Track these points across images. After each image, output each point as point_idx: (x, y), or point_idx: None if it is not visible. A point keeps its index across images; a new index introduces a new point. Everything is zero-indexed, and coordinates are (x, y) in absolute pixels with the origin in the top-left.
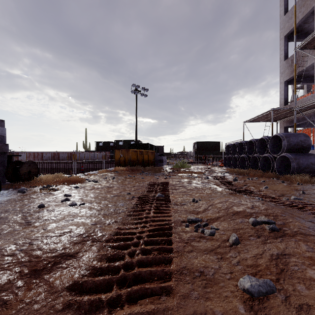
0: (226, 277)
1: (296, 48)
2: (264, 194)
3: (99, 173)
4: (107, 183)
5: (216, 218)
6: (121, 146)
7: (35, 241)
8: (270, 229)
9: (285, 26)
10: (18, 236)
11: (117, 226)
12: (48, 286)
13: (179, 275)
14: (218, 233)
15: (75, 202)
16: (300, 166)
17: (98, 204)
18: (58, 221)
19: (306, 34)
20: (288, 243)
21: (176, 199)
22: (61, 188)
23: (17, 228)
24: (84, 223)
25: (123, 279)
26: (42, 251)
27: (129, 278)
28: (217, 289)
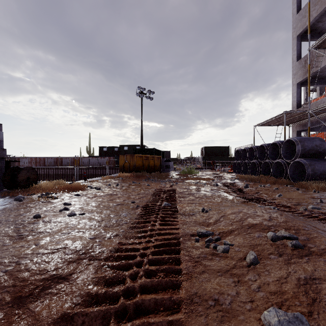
0: (246, 308)
1: (310, 48)
2: (278, 202)
3: (103, 180)
4: (110, 191)
5: (230, 232)
6: (126, 151)
7: (23, 260)
8: (293, 245)
9: (298, 25)
10: (5, 254)
11: (119, 241)
12: (32, 318)
13: (190, 305)
14: (232, 249)
15: (74, 211)
16: (316, 172)
17: (99, 213)
18: (54, 234)
19: (320, 33)
20: (316, 264)
21: (184, 209)
22: (61, 196)
23: (7, 243)
24: (82, 237)
25: (123, 310)
26: (30, 272)
27: (130, 309)
28: (236, 324)
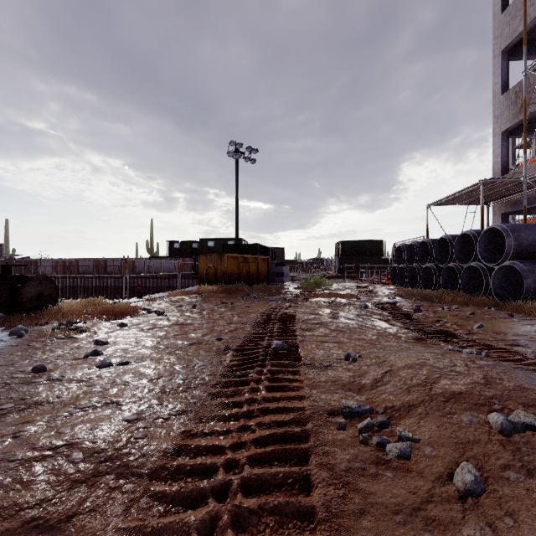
0: None
1: (527, 69)
2: (480, 340)
3: (170, 297)
4: (181, 317)
5: (407, 408)
6: (211, 249)
7: None
8: None
9: (504, 33)
10: None
11: (184, 427)
12: None
13: None
14: (418, 450)
15: (109, 358)
16: None
17: (155, 363)
18: (61, 408)
19: None
20: None
21: (313, 354)
22: (93, 326)
23: None
24: (113, 416)
25: None
26: None
27: None
28: None
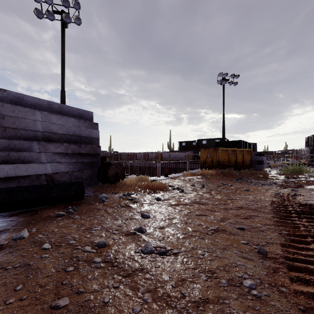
0: None
1: None
2: None
3: (184, 177)
4: (196, 196)
5: None
6: (204, 145)
7: None
8: None
9: None
10: None
11: None
12: None
13: None
14: None
15: (150, 243)
16: None
17: (191, 259)
18: None
19: None
20: None
21: None
22: (141, 198)
23: None
24: None
25: None
26: None
27: None
28: None
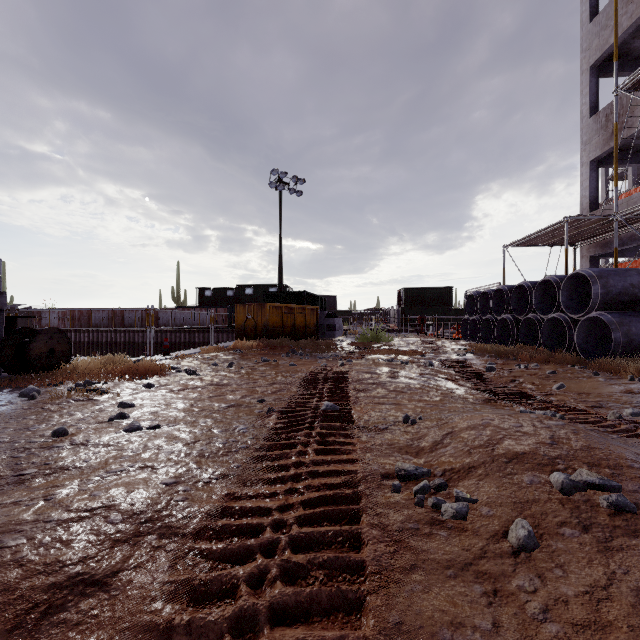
0: None
1: (618, 89)
2: (559, 401)
3: (202, 355)
4: (216, 377)
5: (467, 470)
6: (249, 297)
7: (13, 537)
8: (613, 505)
9: (593, 45)
10: None
11: (227, 490)
12: None
13: None
14: (475, 511)
15: (137, 422)
16: (633, 340)
17: (189, 426)
18: (90, 472)
19: (636, 62)
20: None
21: (367, 416)
22: (115, 387)
23: None
24: (149, 480)
25: None
26: (24, 568)
27: None
28: None
